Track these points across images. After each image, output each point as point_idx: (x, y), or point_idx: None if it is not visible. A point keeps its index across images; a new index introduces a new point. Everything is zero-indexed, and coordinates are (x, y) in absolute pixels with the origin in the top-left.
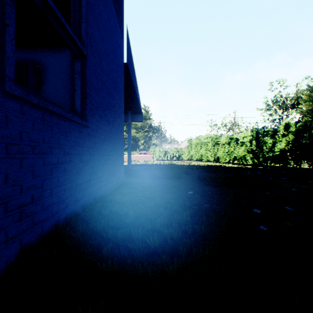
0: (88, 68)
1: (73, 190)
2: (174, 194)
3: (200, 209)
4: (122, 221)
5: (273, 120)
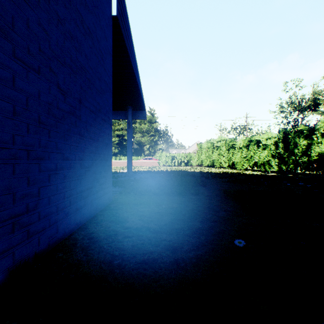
0: None
1: None
2: (200, 243)
3: None
4: None
5: (287, 123)
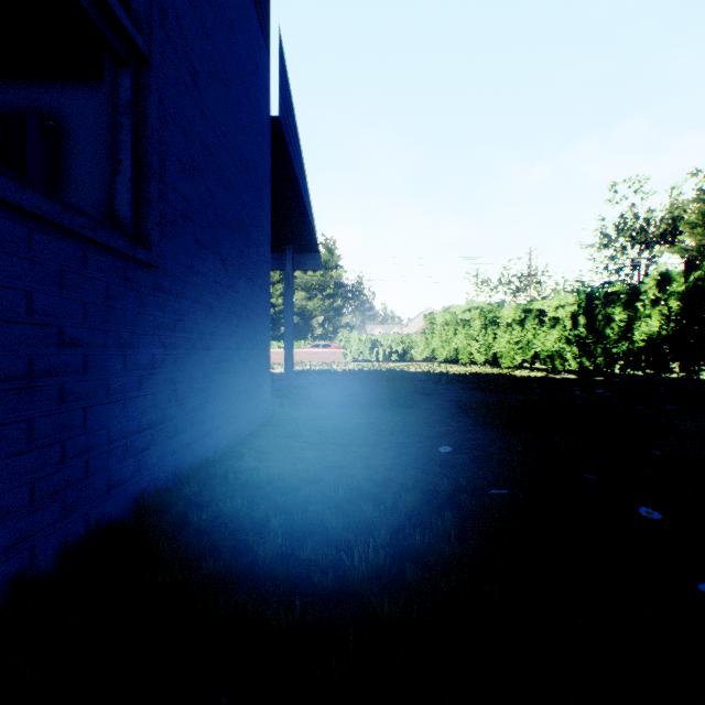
0: (154, 95)
1: (97, 456)
2: (400, 454)
3: (482, 505)
4: (243, 560)
5: (617, 270)
